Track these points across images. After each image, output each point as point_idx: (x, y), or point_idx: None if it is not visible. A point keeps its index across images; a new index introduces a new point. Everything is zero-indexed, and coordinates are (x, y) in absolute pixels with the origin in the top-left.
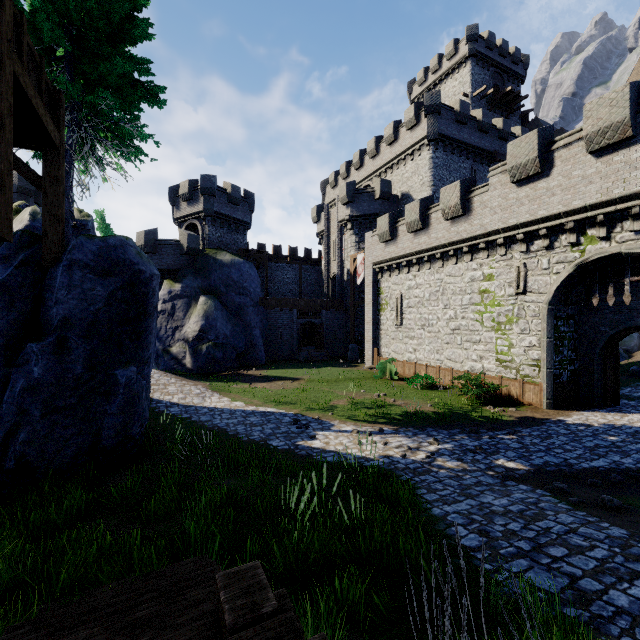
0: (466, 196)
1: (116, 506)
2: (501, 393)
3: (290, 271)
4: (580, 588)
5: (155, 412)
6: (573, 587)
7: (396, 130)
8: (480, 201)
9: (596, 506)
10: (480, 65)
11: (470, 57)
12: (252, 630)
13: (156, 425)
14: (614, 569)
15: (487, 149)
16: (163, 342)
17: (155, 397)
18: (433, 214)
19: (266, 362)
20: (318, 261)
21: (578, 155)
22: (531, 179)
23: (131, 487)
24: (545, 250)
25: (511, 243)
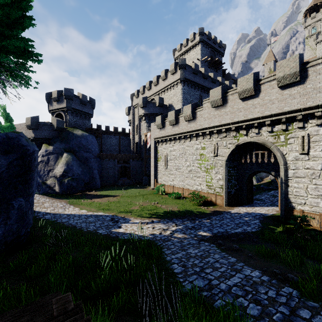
0: (194, 111)
1: (13, 272)
2: (208, 200)
3: (114, 139)
4: (211, 284)
5: (36, 218)
6: (209, 284)
7: (166, 74)
8: (199, 114)
9: (230, 249)
10: (205, 46)
11: (200, 42)
12: (63, 316)
13: (37, 226)
14: (225, 275)
15: (207, 86)
16: (42, 178)
17: (36, 210)
18: (180, 117)
19: (101, 187)
20: (129, 134)
21: (236, 99)
22: (219, 107)
23: (21, 261)
24: (225, 138)
25: (212, 134)
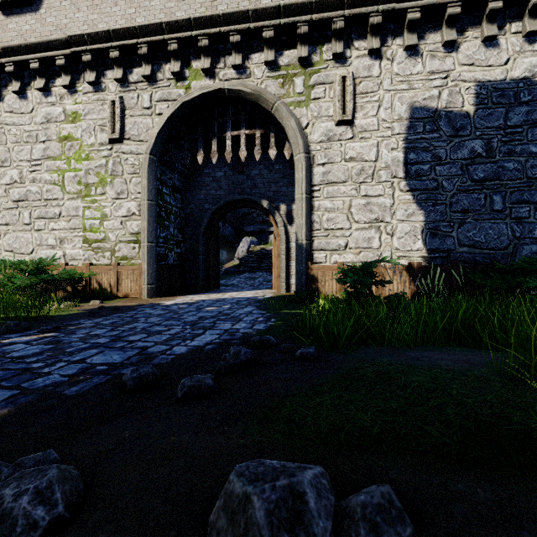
0: None
1: None
2: (90, 288)
3: None
4: None
5: None
6: None
7: None
8: None
9: None
10: None
11: None
12: None
13: None
14: None
15: None
16: None
17: None
18: None
19: None
20: None
21: None
22: None
23: None
24: (147, 82)
25: (104, 67)
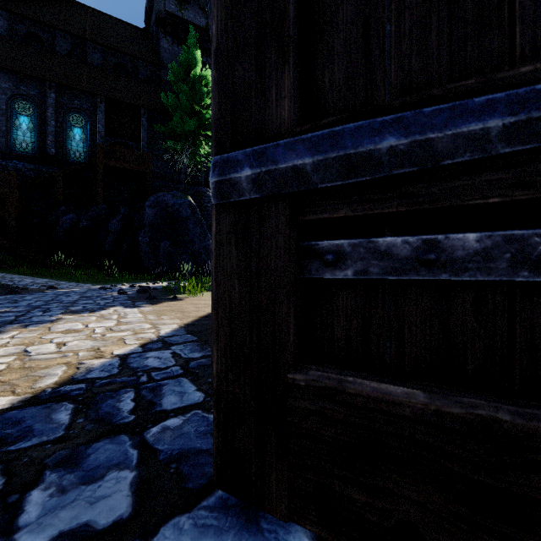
0: None
1: None
2: None
3: None
4: None
5: None
6: None
7: None
8: None
9: None
10: None
11: None
12: None
13: None
14: None
15: None
16: None
17: None
18: None
19: None
20: None
21: None
22: None
23: None
24: None
25: None
